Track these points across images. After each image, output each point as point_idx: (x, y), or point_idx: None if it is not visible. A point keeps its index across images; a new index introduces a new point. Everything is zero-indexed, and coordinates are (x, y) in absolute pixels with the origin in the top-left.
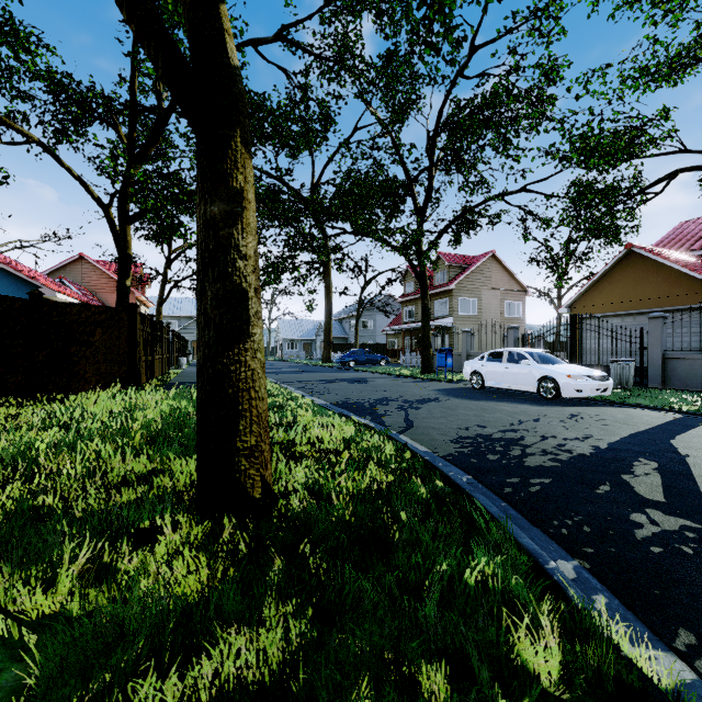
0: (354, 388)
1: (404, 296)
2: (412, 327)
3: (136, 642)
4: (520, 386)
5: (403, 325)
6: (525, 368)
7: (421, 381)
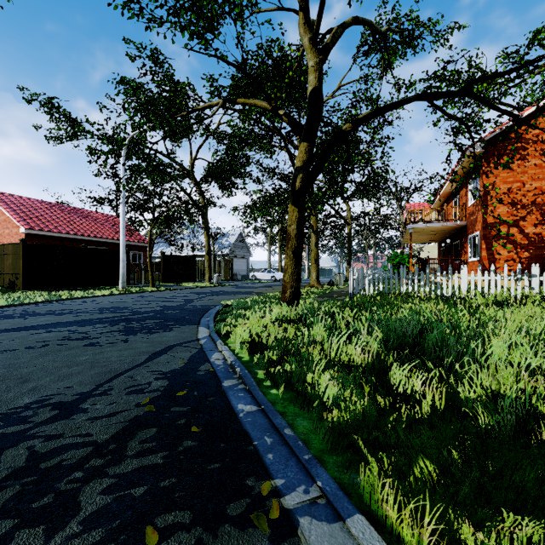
0: None
1: None
2: None
3: None
4: None
5: None
6: None
7: None
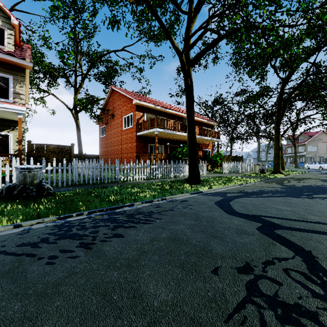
0: None
1: (286, 145)
2: (290, 155)
3: (285, 170)
4: (316, 168)
5: (286, 154)
6: (317, 165)
7: (294, 169)
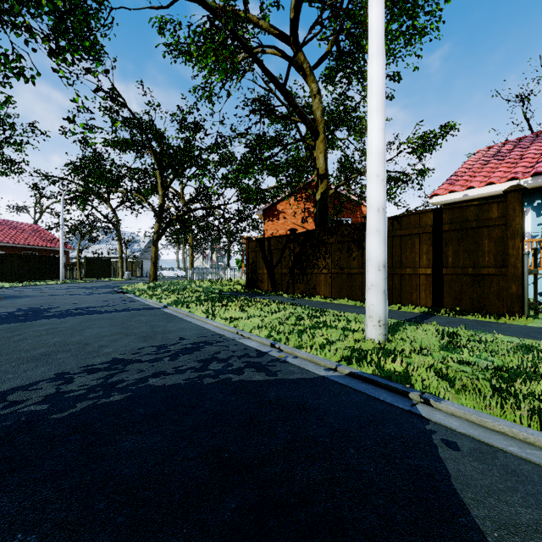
0: (78, 300)
1: None
2: None
3: None
4: None
5: None
6: None
7: None
